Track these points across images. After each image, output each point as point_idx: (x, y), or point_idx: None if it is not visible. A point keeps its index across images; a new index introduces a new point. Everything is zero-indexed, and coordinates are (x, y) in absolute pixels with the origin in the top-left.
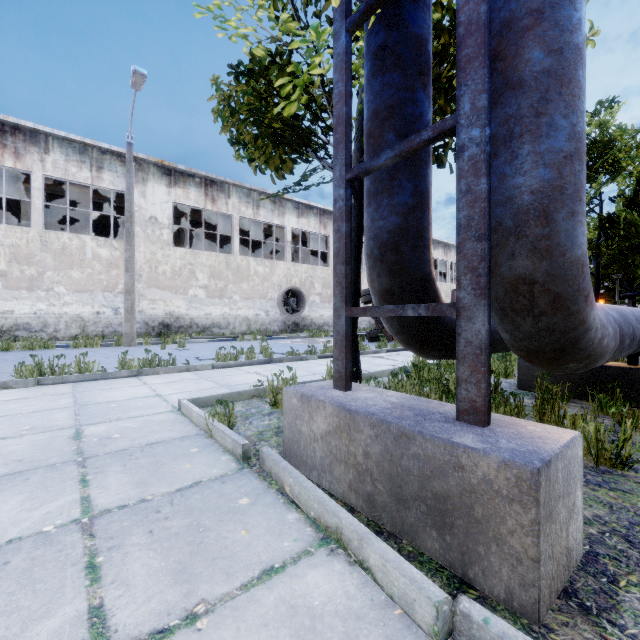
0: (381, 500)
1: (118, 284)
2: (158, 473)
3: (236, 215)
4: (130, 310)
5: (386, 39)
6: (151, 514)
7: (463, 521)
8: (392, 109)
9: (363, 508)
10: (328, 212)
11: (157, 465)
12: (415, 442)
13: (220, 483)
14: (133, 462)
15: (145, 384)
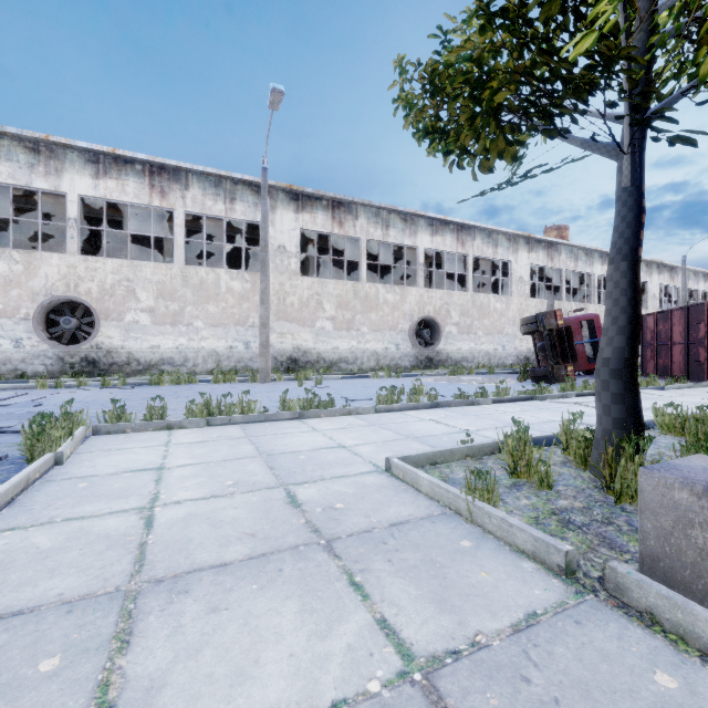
0: None
1: (249, 317)
2: (451, 584)
3: (364, 238)
4: (265, 344)
5: None
6: (518, 684)
7: None
8: None
9: None
10: (467, 227)
11: (436, 567)
12: None
13: (574, 624)
14: (397, 556)
15: (315, 430)
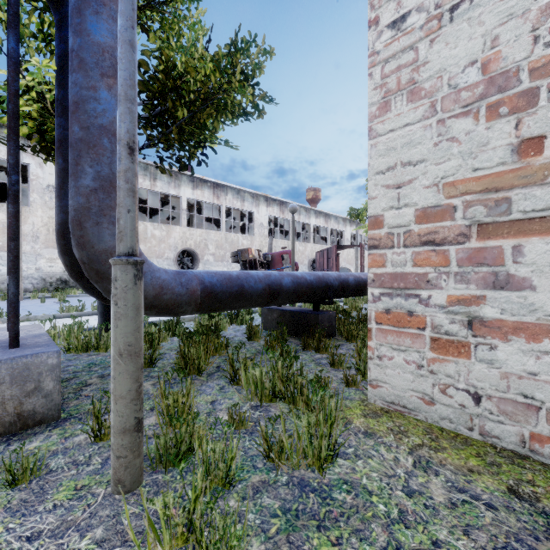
0: None
1: None
2: None
3: None
4: None
5: (58, 94)
6: None
7: None
8: (61, 142)
9: None
10: (221, 185)
11: None
12: None
13: None
14: None
15: None
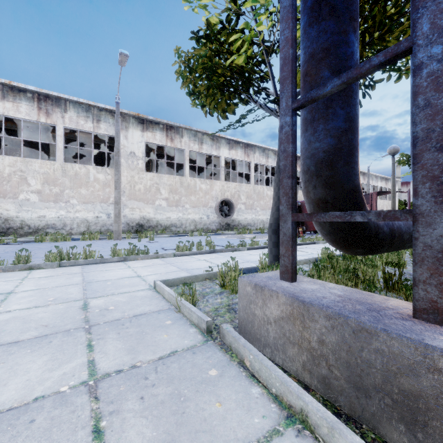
0: (338, 384)
1: (110, 198)
2: (143, 342)
3: (187, 149)
4: (118, 215)
5: None
6: (141, 380)
7: (440, 423)
8: (327, 50)
9: (318, 388)
10: (250, 145)
11: (142, 334)
12: (378, 338)
13: (191, 353)
14: (124, 331)
15: (129, 267)
